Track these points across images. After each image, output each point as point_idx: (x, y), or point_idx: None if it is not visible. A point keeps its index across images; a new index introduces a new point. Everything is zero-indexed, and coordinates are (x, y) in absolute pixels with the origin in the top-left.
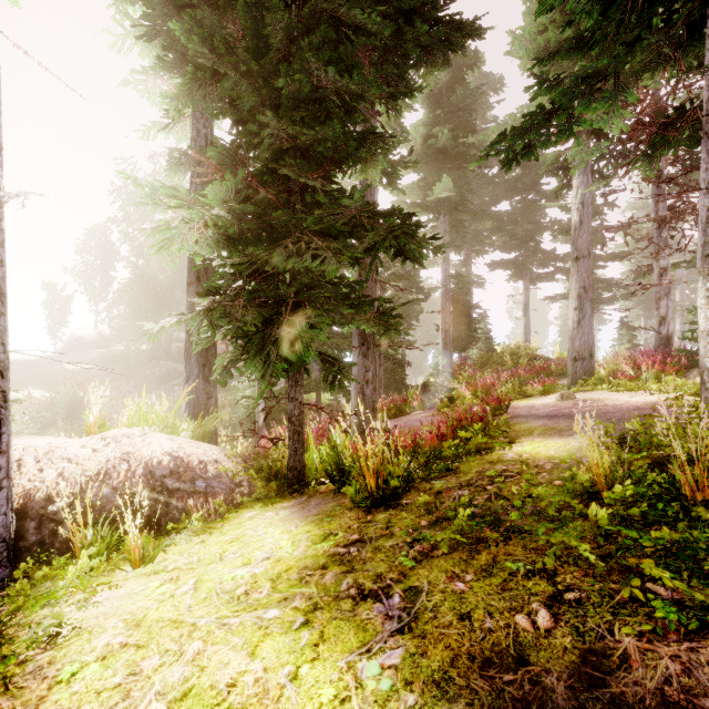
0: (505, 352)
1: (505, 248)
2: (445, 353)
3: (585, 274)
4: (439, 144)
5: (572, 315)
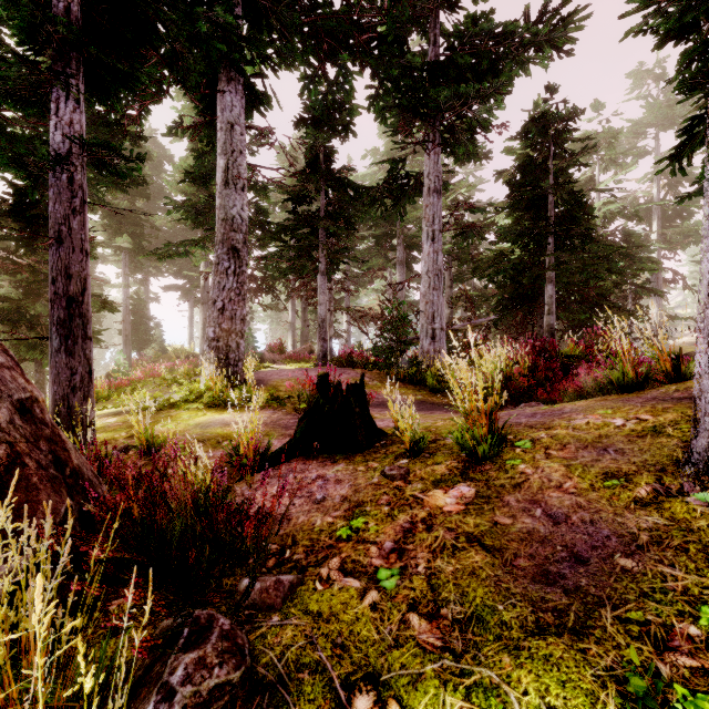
0: (173, 351)
1: (177, 276)
2: (126, 352)
3: (207, 312)
4: (121, 206)
5: (201, 332)
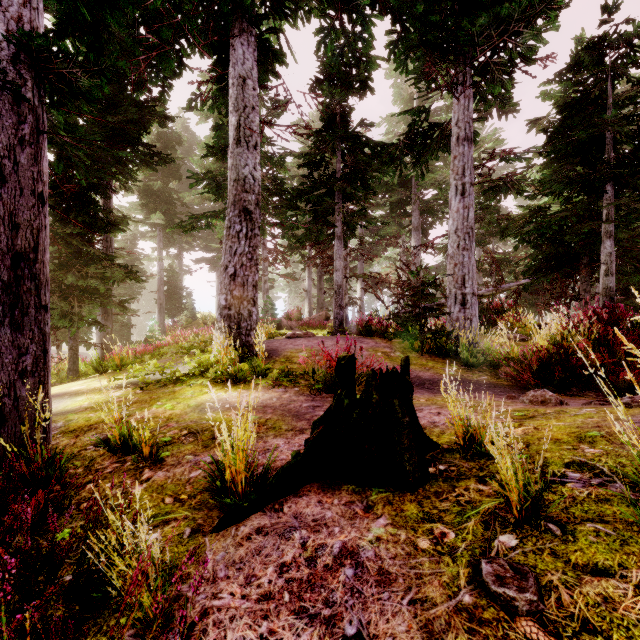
0: (201, 318)
1: (206, 250)
2: (160, 319)
3: None
4: (155, 187)
5: None
